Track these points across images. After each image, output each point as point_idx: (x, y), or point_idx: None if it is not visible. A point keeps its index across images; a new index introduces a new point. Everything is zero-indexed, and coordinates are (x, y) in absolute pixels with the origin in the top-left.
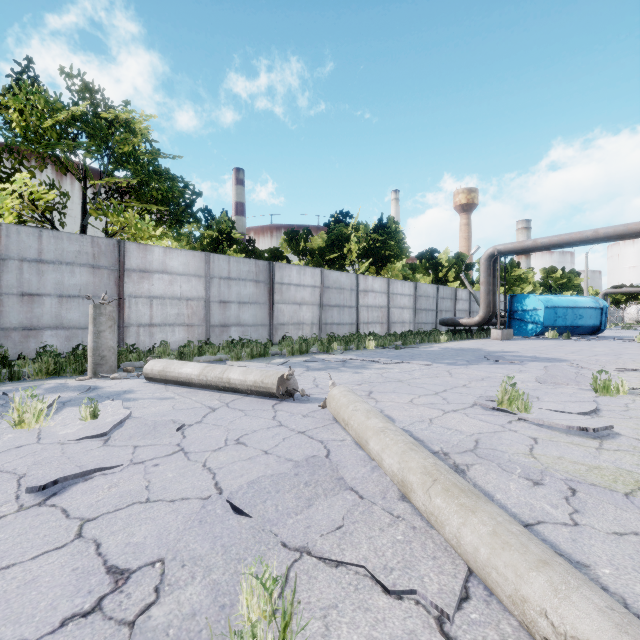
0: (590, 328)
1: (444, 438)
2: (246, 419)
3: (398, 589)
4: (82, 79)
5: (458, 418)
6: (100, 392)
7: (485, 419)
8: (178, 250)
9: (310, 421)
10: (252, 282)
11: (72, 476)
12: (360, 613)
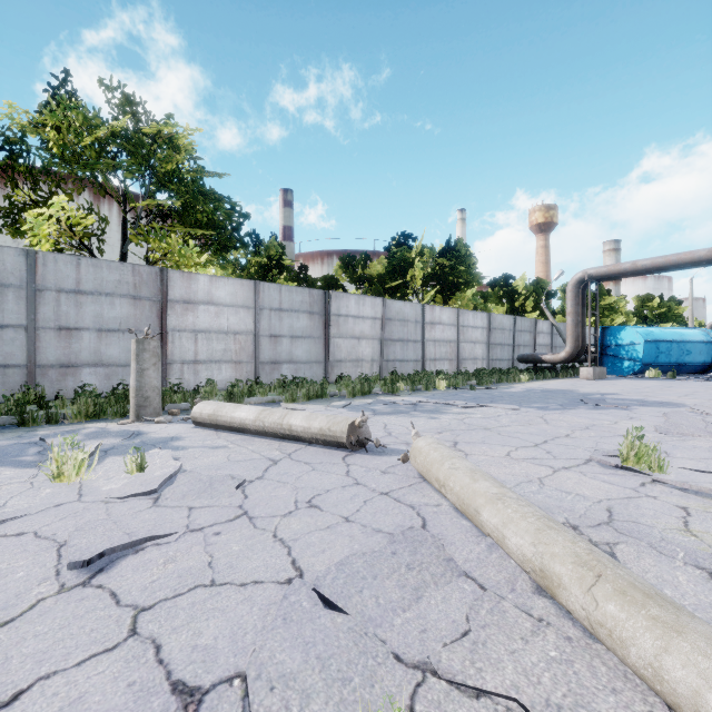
0: (700, 366)
1: (565, 505)
2: (315, 475)
3: None
4: (122, 92)
5: (574, 478)
6: (145, 438)
7: (609, 480)
8: (225, 278)
9: (392, 479)
10: (306, 314)
11: (120, 547)
12: None
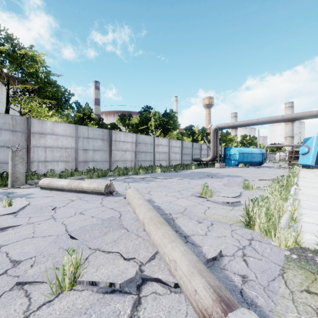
0: (258, 162)
1: (172, 208)
2: (87, 204)
3: (129, 258)
4: (6, 32)
5: (182, 200)
6: (14, 194)
7: (193, 200)
8: (60, 123)
9: (117, 204)
10: (100, 140)
11: None
12: (111, 265)
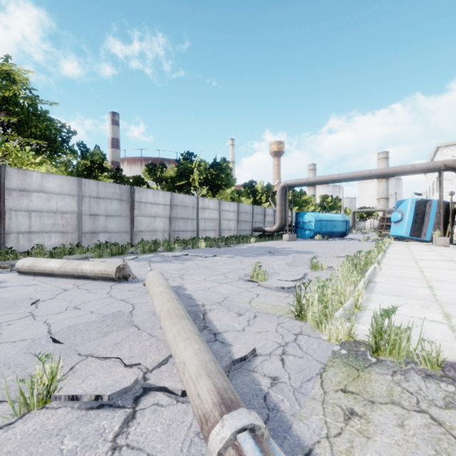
0: (340, 233)
1: (209, 297)
2: (87, 294)
3: (131, 364)
4: None
5: (225, 287)
6: None
7: (240, 286)
8: (54, 175)
9: (132, 293)
10: (117, 200)
11: None
12: (105, 374)
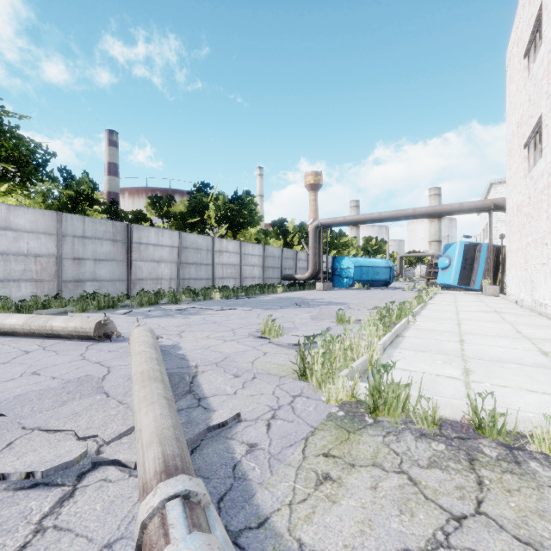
0: (384, 281)
1: (206, 357)
2: (54, 357)
3: (86, 436)
4: None
5: (230, 344)
6: None
7: (248, 344)
8: (25, 208)
9: (112, 354)
10: (109, 241)
11: None
12: (48, 449)
